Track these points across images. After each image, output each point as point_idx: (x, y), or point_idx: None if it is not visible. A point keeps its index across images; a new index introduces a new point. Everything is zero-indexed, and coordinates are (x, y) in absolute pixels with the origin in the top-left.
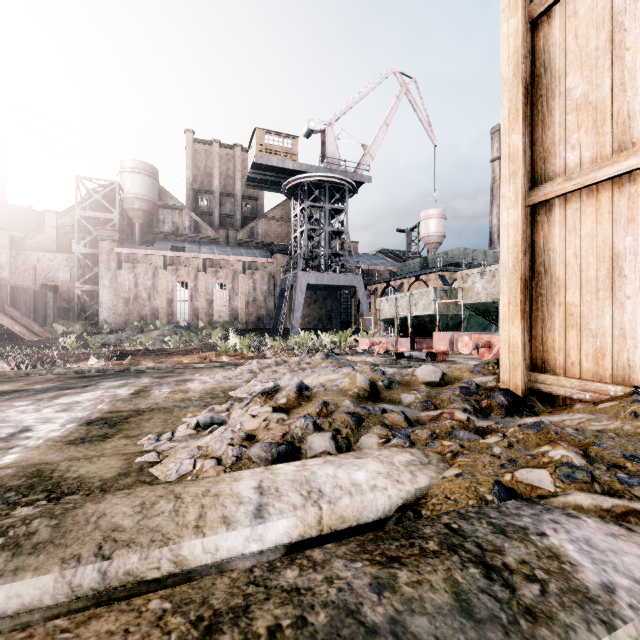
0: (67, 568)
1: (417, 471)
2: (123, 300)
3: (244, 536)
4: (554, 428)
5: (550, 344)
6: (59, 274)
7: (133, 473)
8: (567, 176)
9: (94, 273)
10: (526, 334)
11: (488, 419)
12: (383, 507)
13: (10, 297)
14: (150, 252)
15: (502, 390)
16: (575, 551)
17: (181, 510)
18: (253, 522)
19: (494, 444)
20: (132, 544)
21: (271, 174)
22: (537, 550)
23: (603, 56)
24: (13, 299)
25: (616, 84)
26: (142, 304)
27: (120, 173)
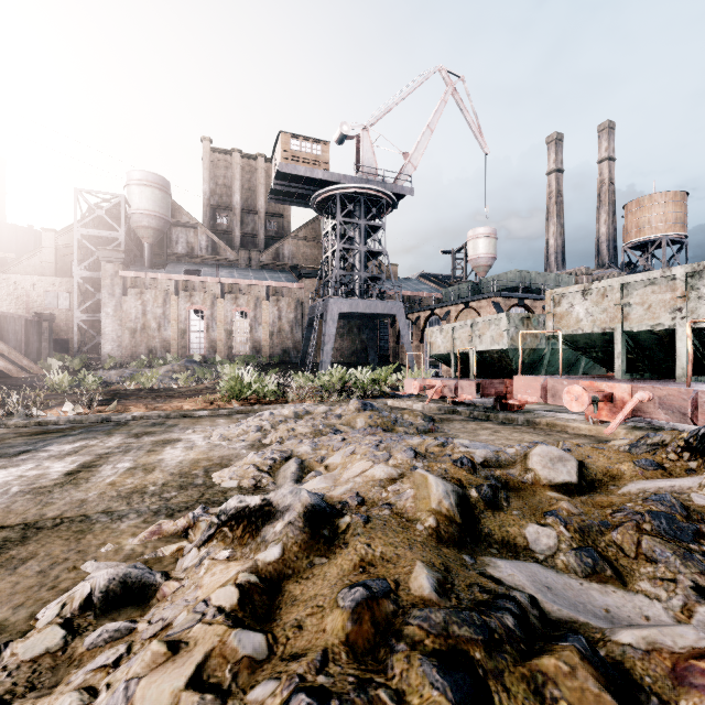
0: None
1: None
2: (129, 331)
3: None
4: None
5: None
6: (57, 301)
7: None
8: None
9: (97, 300)
10: None
11: None
12: None
13: None
14: (160, 276)
15: None
16: None
17: None
18: None
19: None
20: None
21: (298, 186)
22: None
23: None
24: None
25: None
26: (151, 335)
27: (126, 186)
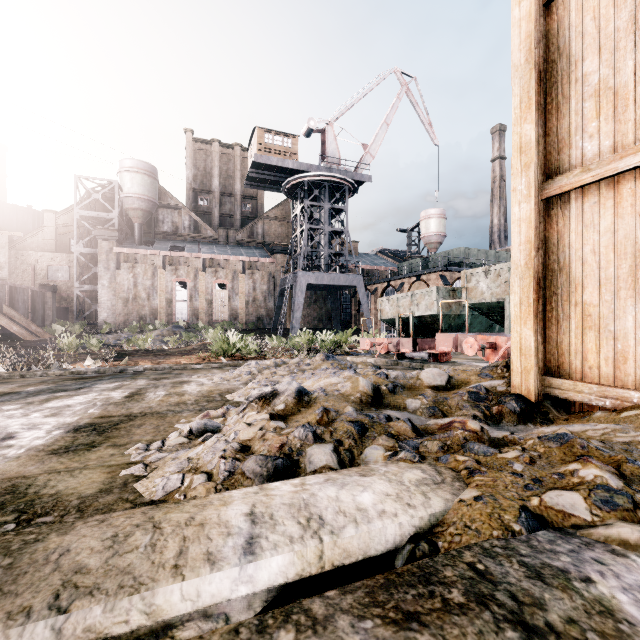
0: (12, 626)
1: (430, 492)
2: (122, 300)
3: (231, 578)
4: (579, 441)
5: (565, 347)
6: (58, 274)
7: (116, 489)
8: (585, 167)
9: (93, 273)
10: (539, 336)
11: (500, 427)
12: (393, 537)
13: (8, 297)
14: (149, 252)
15: (513, 395)
16: (631, 604)
17: (159, 544)
18: (242, 560)
19: (514, 459)
20: (96, 591)
21: (271, 173)
22: (585, 603)
23: (625, 37)
24: (11, 299)
25: (639, 67)
26: (141, 304)
27: (119, 172)
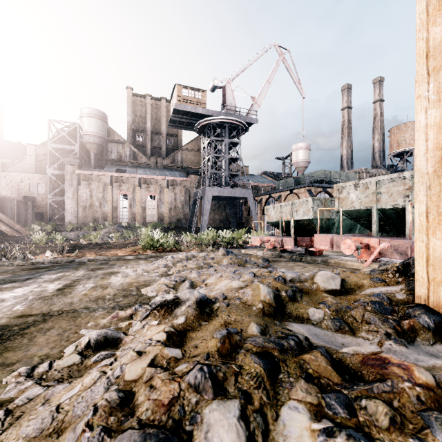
0: None
1: None
2: (82, 207)
3: None
4: None
5: None
6: (37, 189)
7: None
8: None
9: (61, 188)
10: None
11: (416, 346)
12: None
13: None
14: (101, 173)
15: (422, 307)
16: None
17: None
18: None
19: None
20: None
21: (187, 117)
22: None
23: None
24: (2, 206)
25: None
26: (95, 210)
27: (80, 117)
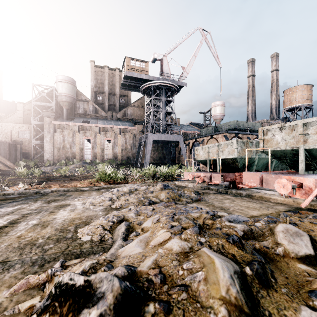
0: None
1: None
2: (57, 148)
3: None
4: None
5: None
6: (24, 135)
7: None
8: None
9: (42, 134)
10: None
11: None
12: None
13: None
14: (71, 123)
15: None
16: None
17: None
18: None
19: None
20: None
21: (134, 82)
22: None
23: None
24: None
25: None
26: (67, 150)
27: (56, 82)
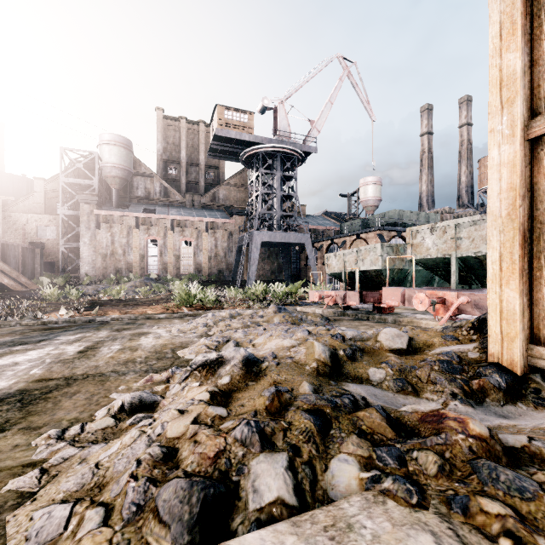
0: None
1: None
2: (101, 255)
3: None
4: None
5: None
6: (46, 233)
7: None
8: None
9: (76, 232)
10: (525, 298)
11: (484, 407)
12: None
13: (1, 253)
14: (125, 214)
15: (494, 366)
16: None
17: None
18: None
19: None
20: None
21: (230, 145)
22: None
23: None
24: (3, 255)
25: None
26: (118, 259)
27: (99, 145)
